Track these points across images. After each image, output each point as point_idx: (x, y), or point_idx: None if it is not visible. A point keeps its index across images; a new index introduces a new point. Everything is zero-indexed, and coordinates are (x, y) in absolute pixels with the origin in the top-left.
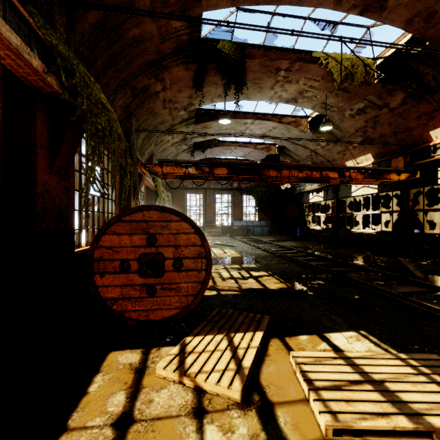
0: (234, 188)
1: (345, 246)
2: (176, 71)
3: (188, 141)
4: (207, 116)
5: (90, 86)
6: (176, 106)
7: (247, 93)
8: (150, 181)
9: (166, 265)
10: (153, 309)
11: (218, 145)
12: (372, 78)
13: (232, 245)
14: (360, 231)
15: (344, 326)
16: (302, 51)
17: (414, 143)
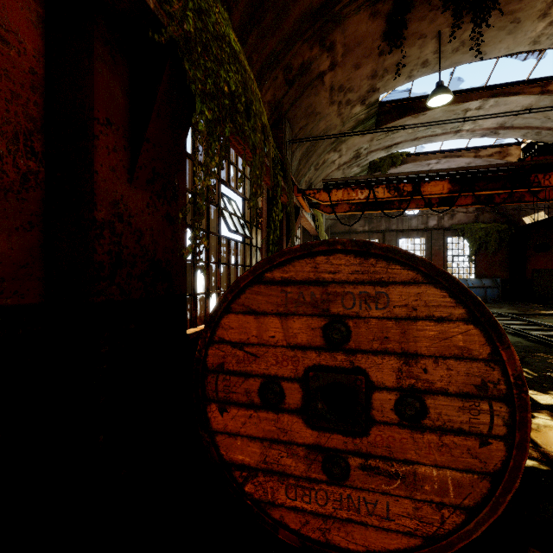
0: (431, 227)
1: None
2: (354, 25)
3: (362, 159)
4: (395, 112)
5: None
6: (349, 97)
7: (482, 44)
8: (309, 219)
9: (374, 404)
10: (340, 518)
11: (407, 161)
12: None
13: None
14: None
15: None
16: None
17: None
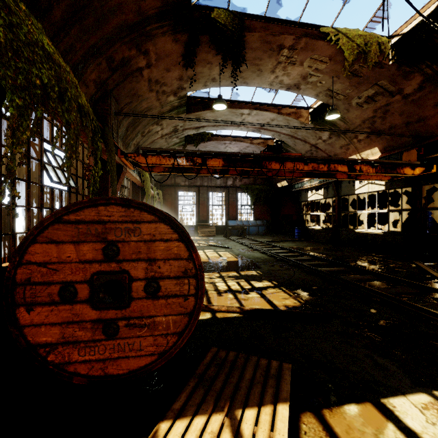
0: (229, 185)
1: (348, 247)
2: (162, 43)
3: (179, 133)
4: (200, 105)
5: (17, 14)
6: (164, 89)
7: (245, 77)
8: (134, 174)
9: (133, 289)
10: (114, 358)
11: (212, 139)
12: (387, 59)
13: (227, 246)
14: (365, 231)
15: (404, 380)
16: (308, 25)
17: (429, 134)
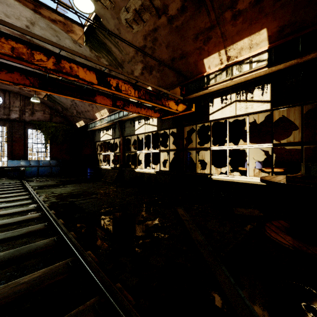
0: (13, 119)
1: (128, 188)
2: None
3: None
4: None
5: None
6: None
7: None
8: None
9: None
10: None
11: None
12: None
13: None
14: (142, 170)
15: None
16: None
17: (190, 74)
